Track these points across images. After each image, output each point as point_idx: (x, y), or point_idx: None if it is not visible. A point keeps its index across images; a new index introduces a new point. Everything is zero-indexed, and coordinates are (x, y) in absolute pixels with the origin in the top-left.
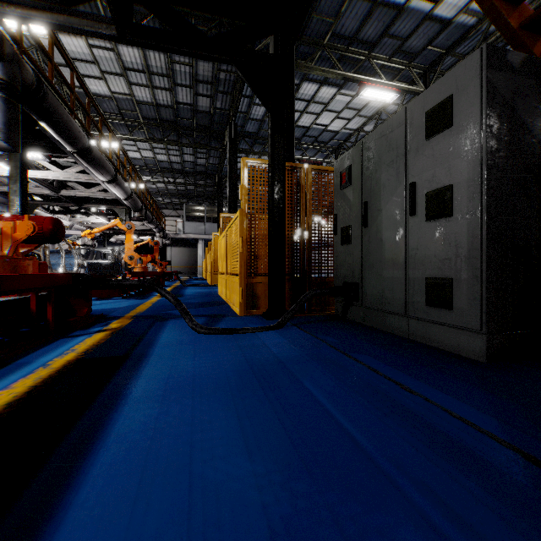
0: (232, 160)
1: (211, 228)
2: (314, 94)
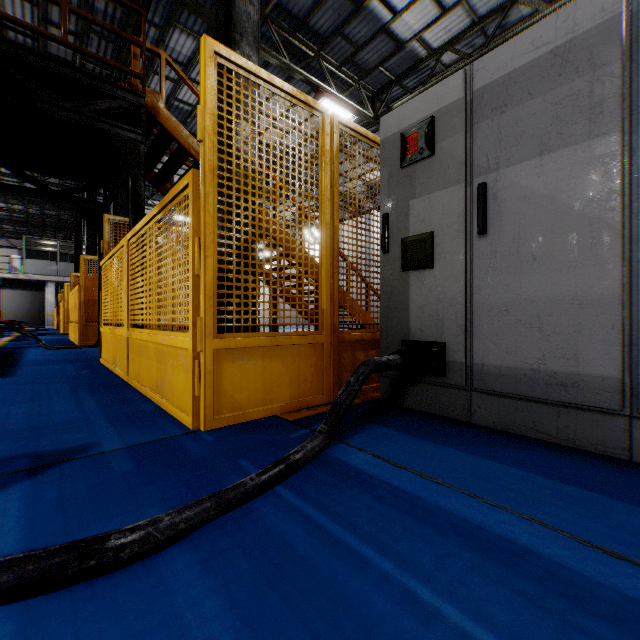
0: None
1: (67, 269)
2: None
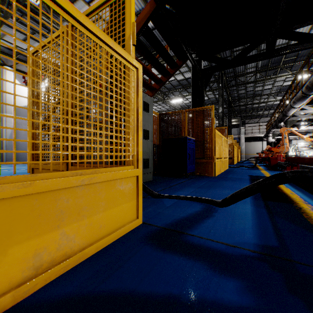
0: None
1: None
2: None
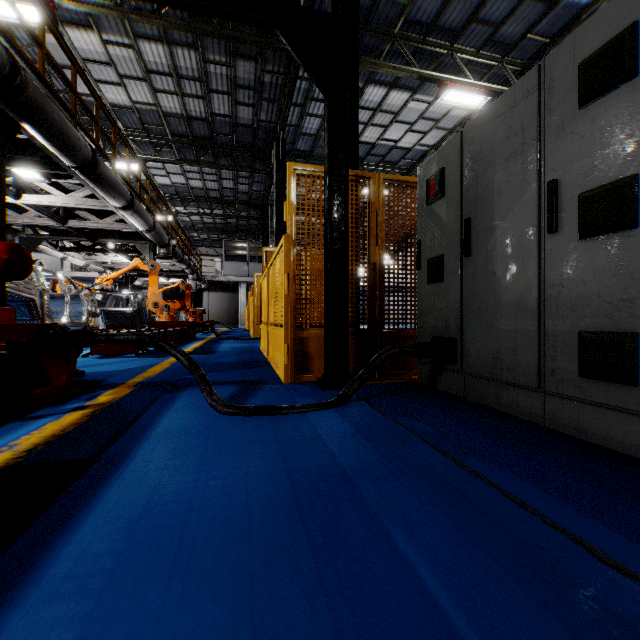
0: (280, 183)
1: (256, 269)
2: (382, 100)
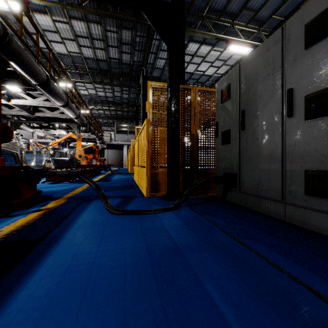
0: (144, 93)
1: (132, 138)
2: (197, 50)
